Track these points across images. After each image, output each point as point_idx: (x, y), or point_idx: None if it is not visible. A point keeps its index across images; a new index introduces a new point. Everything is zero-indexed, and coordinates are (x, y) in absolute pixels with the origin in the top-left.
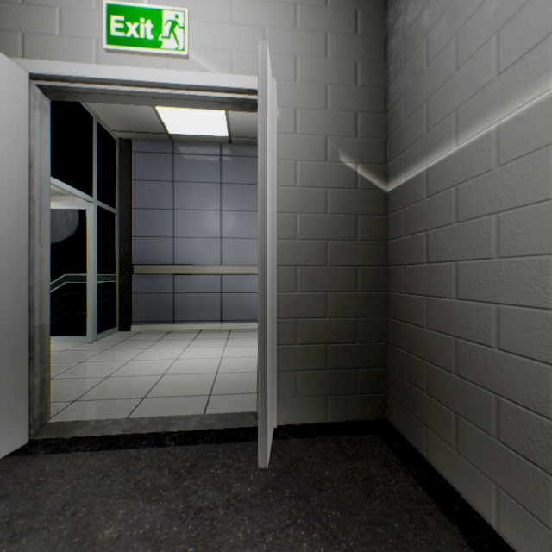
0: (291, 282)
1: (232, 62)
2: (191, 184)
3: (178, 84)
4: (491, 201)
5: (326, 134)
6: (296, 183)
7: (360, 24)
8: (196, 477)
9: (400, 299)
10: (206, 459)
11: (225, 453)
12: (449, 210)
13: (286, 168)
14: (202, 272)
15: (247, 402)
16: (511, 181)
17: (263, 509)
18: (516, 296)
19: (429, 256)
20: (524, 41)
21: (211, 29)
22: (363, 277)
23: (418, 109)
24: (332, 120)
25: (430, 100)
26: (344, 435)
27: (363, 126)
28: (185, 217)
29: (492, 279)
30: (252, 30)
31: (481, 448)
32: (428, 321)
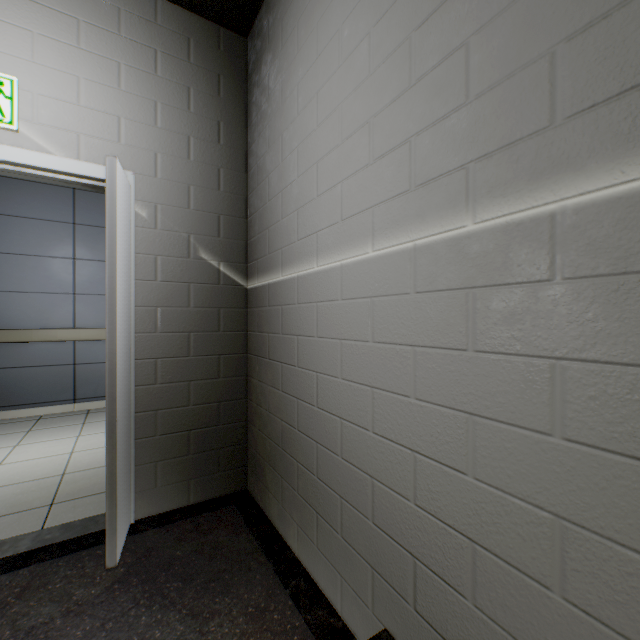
0: (151, 375)
1: (80, 146)
2: (24, 220)
3: (4, 160)
4: (295, 326)
5: (189, 232)
6: (157, 277)
7: (224, 135)
8: (28, 599)
9: (255, 385)
10: (43, 577)
11: (68, 565)
12: (279, 323)
13: (146, 262)
14: (43, 339)
15: (103, 502)
16: (303, 317)
17: (107, 603)
18: (304, 395)
19: (270, 354)
20: (307, 228)
21: (52, 105)
22: (226, 364)
23: (265, 232)
24: (195, 219)
25: (270, 230)
26: (204, 514)
27: (226, 228)
28: (15, 265)
29: (296, 380)
30: (105, 117)
31: (292, 501)
32: (269, 406)
